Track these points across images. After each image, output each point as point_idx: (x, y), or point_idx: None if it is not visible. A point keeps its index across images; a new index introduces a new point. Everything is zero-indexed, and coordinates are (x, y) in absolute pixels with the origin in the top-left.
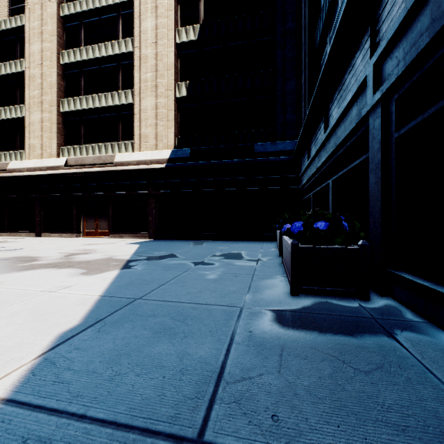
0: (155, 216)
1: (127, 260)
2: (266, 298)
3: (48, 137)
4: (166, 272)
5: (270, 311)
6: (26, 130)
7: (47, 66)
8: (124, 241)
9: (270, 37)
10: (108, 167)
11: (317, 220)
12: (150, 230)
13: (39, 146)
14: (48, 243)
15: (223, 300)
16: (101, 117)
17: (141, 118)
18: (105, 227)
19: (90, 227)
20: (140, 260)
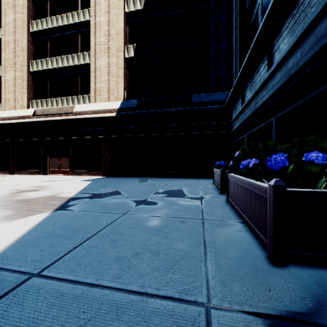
0: (108, 157)
1: (69, 198)
2: (239, 273)
3: (20, 91)
4: (102, 216)
5: (268, 324)
6: (2, 87)
7: (19, 33)
8: (80, 178)
9: (205, 5)
10: (68, 116)
11: (304, 152)
12: (103, 169)
13: (12, 99)
14: (13, 180)
15: (170, 278)
16: (64, 75)
17: (96, 75)
18: (66, 167)
19: (54, 167)
20: (82, 198)
